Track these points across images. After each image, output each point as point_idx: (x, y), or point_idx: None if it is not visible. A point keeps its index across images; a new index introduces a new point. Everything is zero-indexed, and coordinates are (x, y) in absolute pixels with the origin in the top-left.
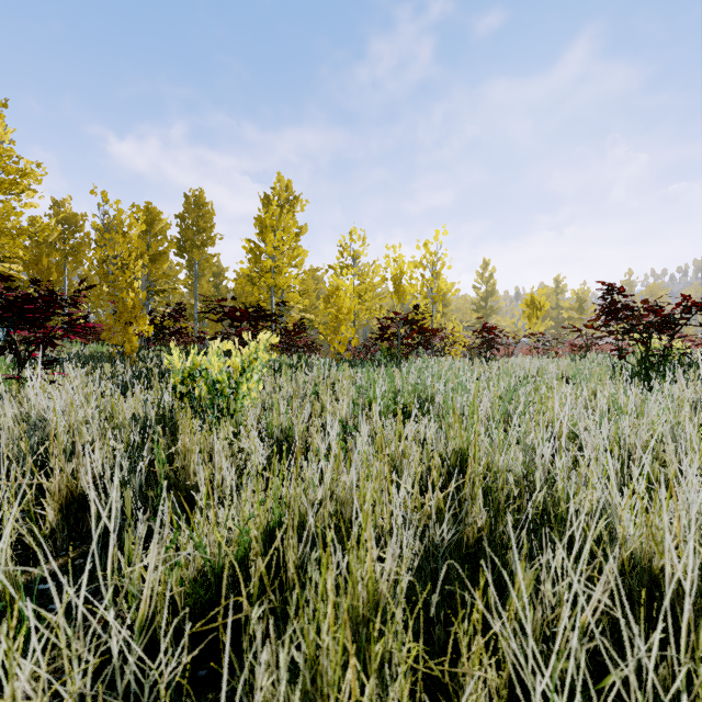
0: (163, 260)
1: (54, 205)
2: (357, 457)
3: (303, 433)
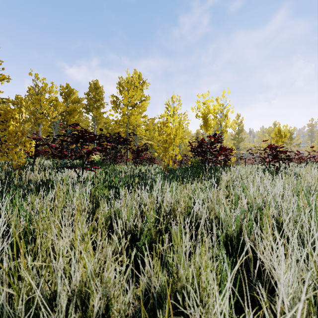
0: (75, 114)
1: (29, 90)
2: None
3: None
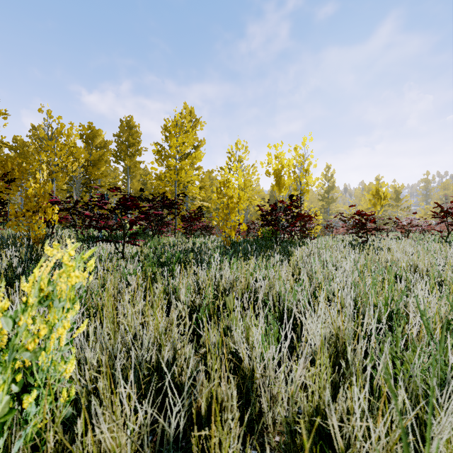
0: (101, 164)
1: (32, 129)
2: None
3: None
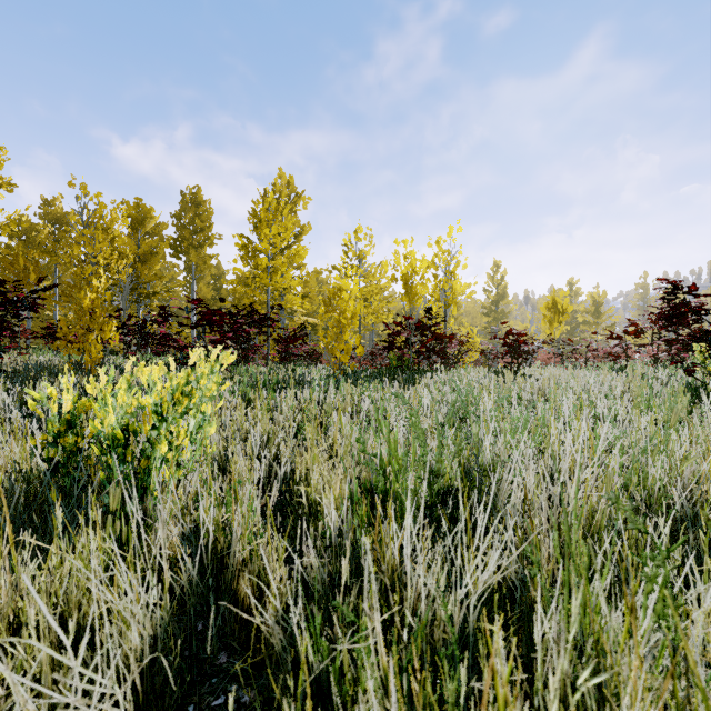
0: (155, 260)
1: (44, 204)
2: None
3: (253, 554)
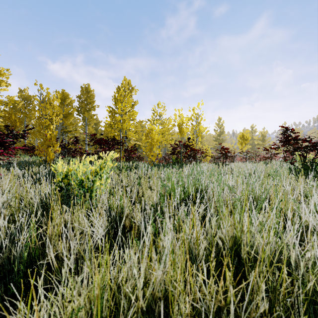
0: (70, 117)
1: (20, 91)
2: (162, 238)
3: (130, 212)
